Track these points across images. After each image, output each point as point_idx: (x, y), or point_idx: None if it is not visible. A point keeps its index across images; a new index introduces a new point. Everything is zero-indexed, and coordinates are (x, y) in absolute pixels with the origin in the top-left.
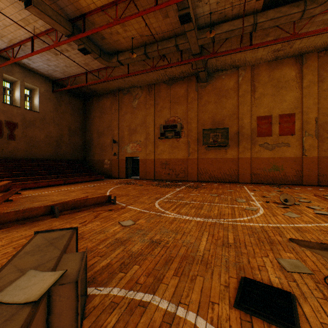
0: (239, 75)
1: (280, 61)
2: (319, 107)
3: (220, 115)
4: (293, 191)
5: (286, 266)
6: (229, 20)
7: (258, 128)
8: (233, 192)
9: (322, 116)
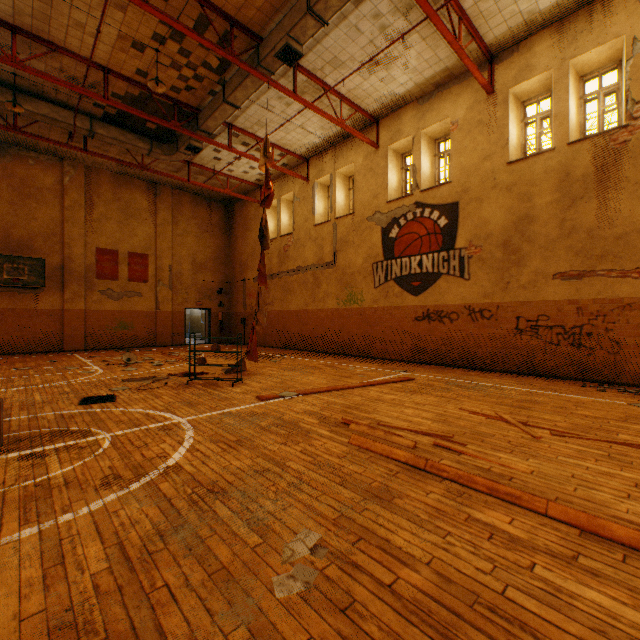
0: (65, 172)
1: (130, 179)
2: (174, 253)
3: (25, 229)
4: (144, 353)
5: (116, 389)
6: (52, 101)
7: (99, 266)
8: (58, 362)
9: (177, 264)
